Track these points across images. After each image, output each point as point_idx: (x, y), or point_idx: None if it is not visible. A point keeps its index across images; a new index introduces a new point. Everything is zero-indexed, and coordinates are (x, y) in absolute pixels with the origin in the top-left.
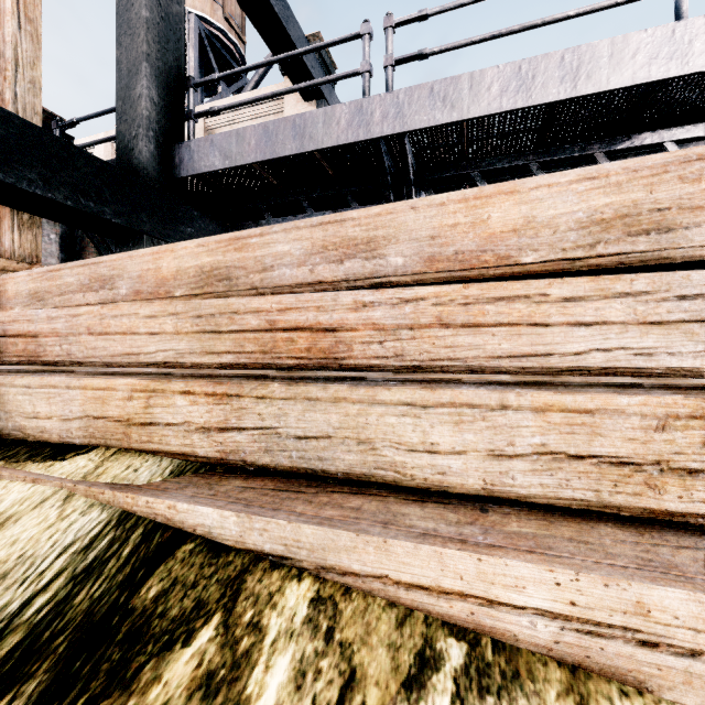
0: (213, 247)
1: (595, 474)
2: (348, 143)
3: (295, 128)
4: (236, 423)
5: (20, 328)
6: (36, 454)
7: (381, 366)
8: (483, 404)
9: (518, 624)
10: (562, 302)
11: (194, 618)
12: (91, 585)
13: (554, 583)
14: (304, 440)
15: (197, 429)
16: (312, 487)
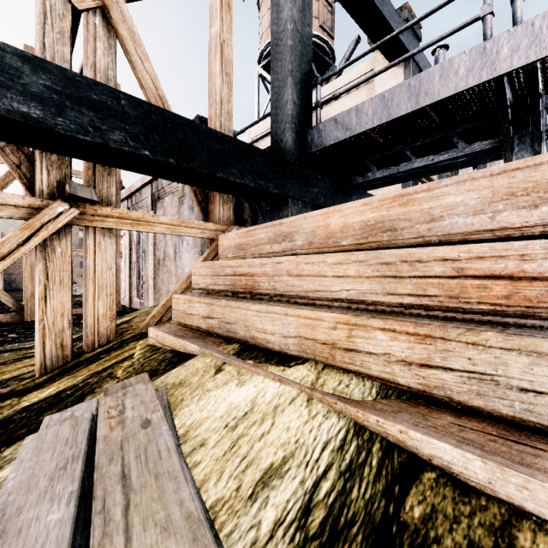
0: (376, 205)
1: None
2: (468, 88)
3: (410, 90)
4: (440, 363)
5: (243, 271)
6: (269, 358)
7: None
8: None
9: None
10: None
11: None
12: (359, 485)
13: None
14: (532, 393)
15: (397, 361)
16: None
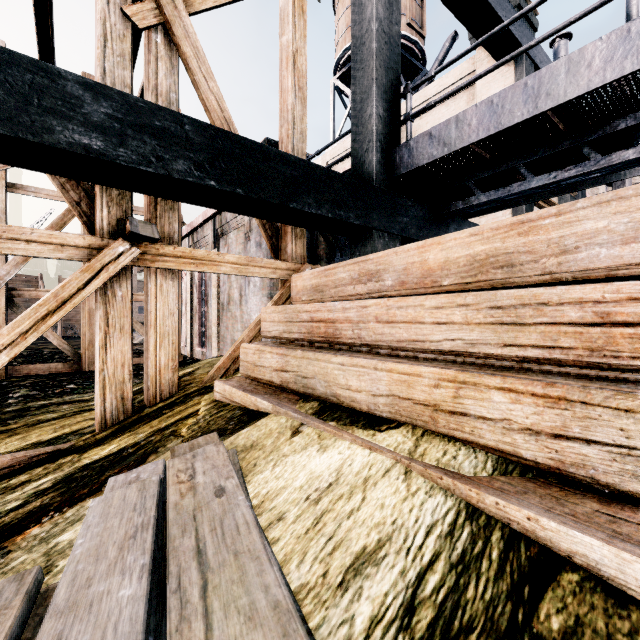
0: (488, 235)
1: None
2: (605, 84)
3: (526, 91)
4: (580, 433)
5: (322, 316)
6: (355, 420)
7: None
8: None
9: None
10: None
11: None
12: (475, 582)
13: None
14: None
15: (520, 429)
16: None
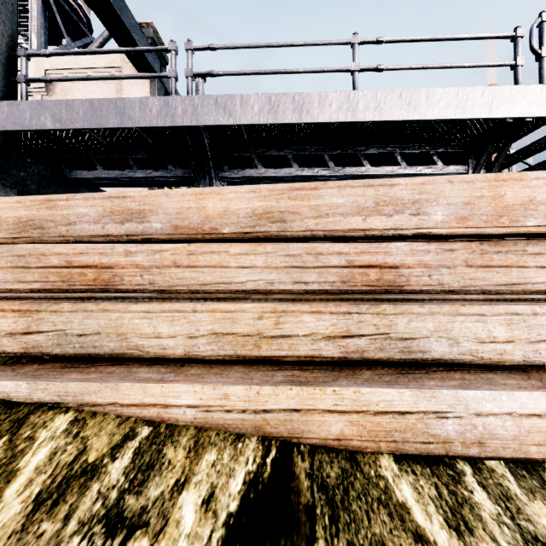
0: (29, 204)
1: (234, 342)
2: (158, 126)
3: (117, 108)
4: (36, 329)
5: None
6: None
7: (142, 290)
8: (184, 310)
9: (179, 413)
10: (236, 256)
11: None
12: None
13: (194, 391)
14: (83, 336)
15: (6, 334)
16: (87, 364)
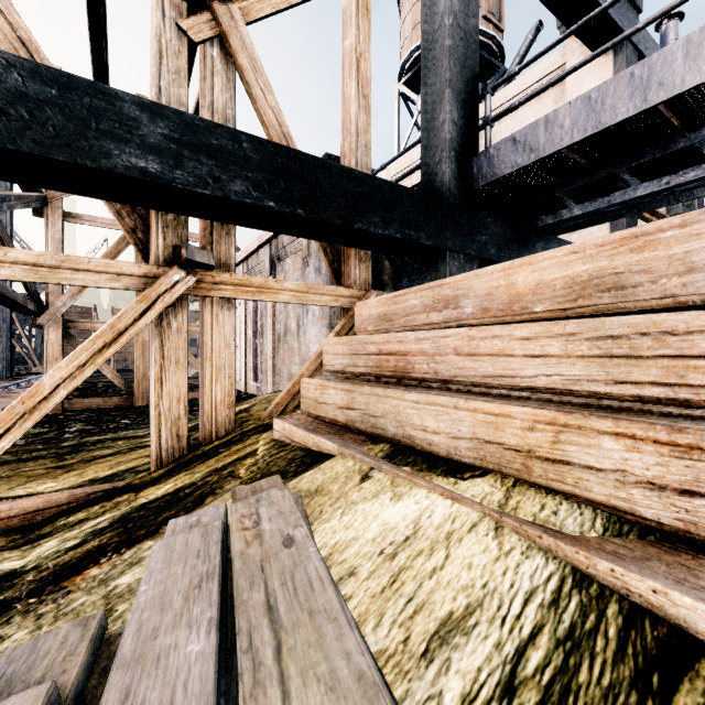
0: (591, 252)
1: None
2: None
3: (633, 82)
4: None
5: (392, 348)
6: (433, 466)
7: None
8: None
9: None
10: None
11: None
12: (589, 664)
13: None
14: None
15: (639, 482)
16: None
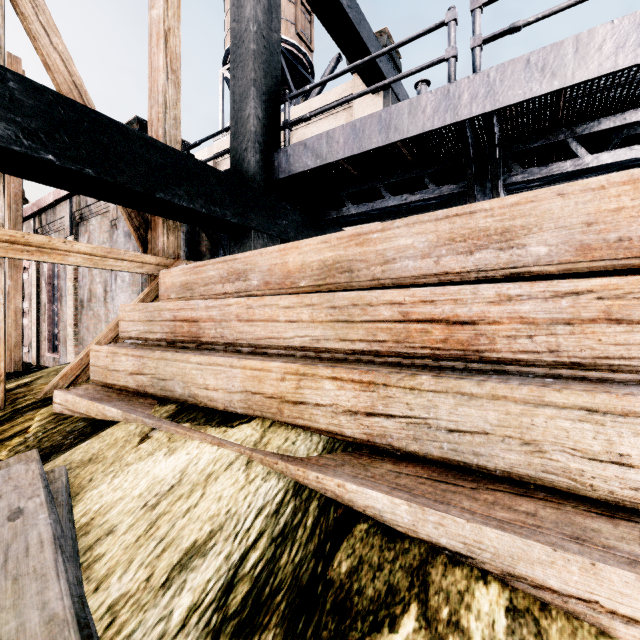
0: (334, 243)
1: None
2: (434, 129)
3: (381, 122)
4: (382, 410)
5: (185, 315)
6: (210, 419)
7: (530, 360)
8: None
9: None
10: None
11: (391, 603)
12: (290, 549)
13: None
14: (456, 433)
15: (344, 411)
16: (468, 481)
